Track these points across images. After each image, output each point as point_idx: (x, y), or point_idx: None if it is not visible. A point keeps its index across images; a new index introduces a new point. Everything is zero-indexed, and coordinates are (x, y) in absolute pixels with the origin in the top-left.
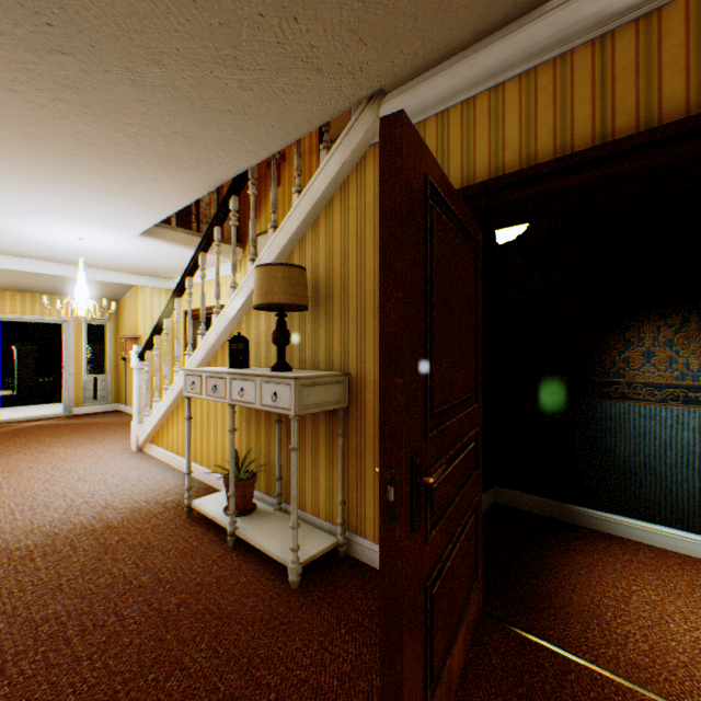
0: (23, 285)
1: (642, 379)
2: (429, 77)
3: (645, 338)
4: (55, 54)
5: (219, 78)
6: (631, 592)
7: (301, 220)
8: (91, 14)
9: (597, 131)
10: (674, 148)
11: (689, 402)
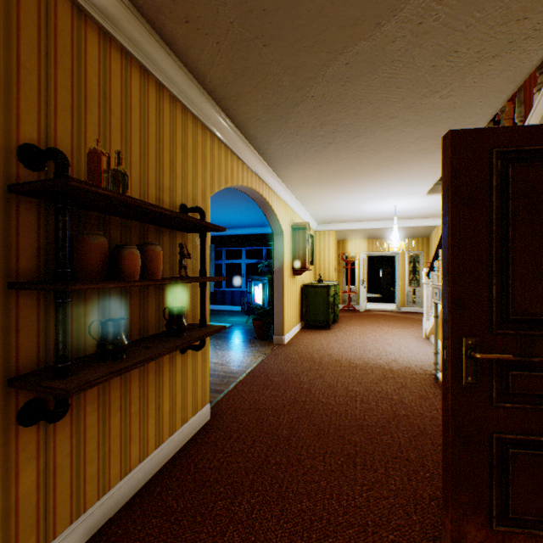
0: (375, 235)
1: None
2: None
3: None
4: (354, 139)
5: (426, 104)
6: None
7: None
8: (360, 120)
9: None
10: None
11: None
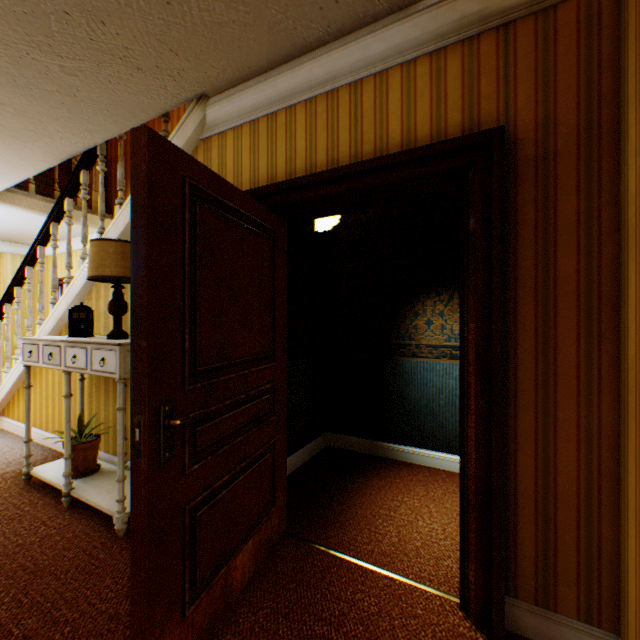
0: None
1: (425, 341)
2: (242, 90)
3: (427, 311)
4: None
5: (38, 60)
6: (402, 502)
7: None
8: None
9: (353, 154)
10: (392, 173)
11: (453, 358)
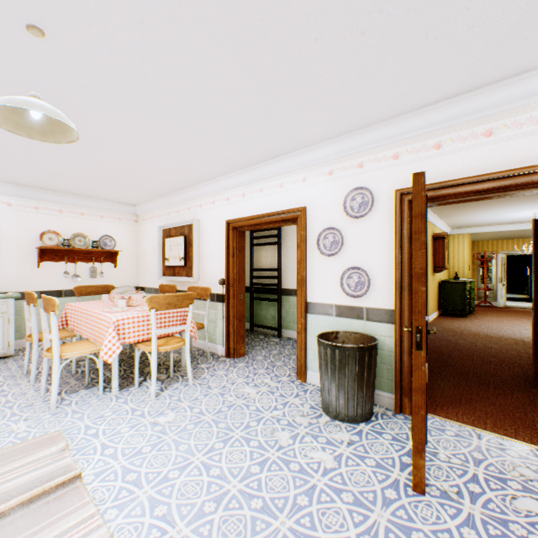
0: (515, 235)
1: None
2: None
3: None
4: None
5: None
6: None
7: None
8: None
9: None
10: None
11: None
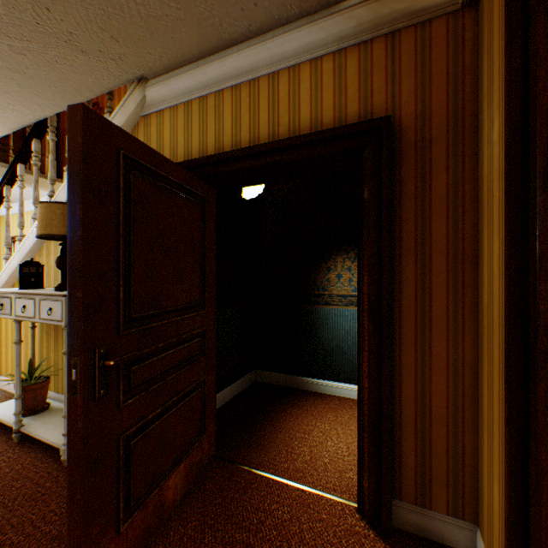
0: None
1: (336, 292)
2: (177, 75)
3: (338, 266)
4: None
5: None
6: (316, 426)
7: None
8: None
9: (271, 133)
10: (302, 151)
11: None
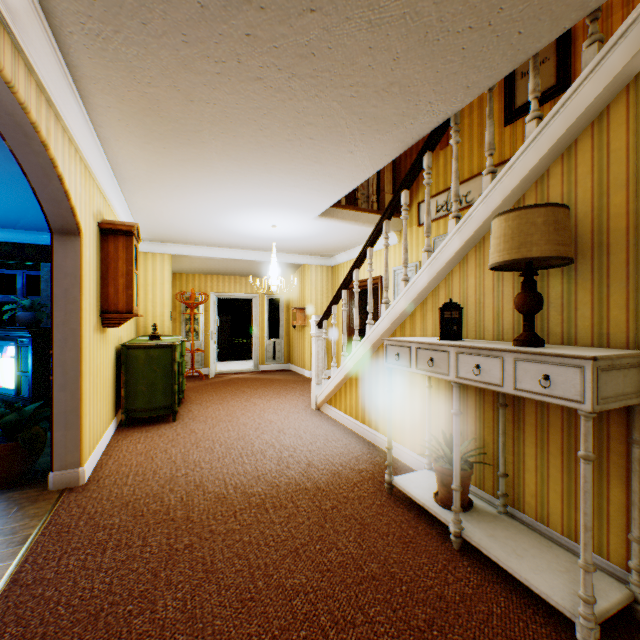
0: (229, 270)
1: None
2: None
3: None
4: (303, 15)
5: None
6: None
7: (544, 152)
8: None
9: None
10: None
11: None
